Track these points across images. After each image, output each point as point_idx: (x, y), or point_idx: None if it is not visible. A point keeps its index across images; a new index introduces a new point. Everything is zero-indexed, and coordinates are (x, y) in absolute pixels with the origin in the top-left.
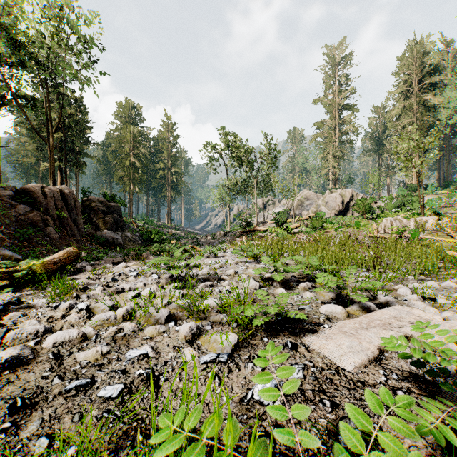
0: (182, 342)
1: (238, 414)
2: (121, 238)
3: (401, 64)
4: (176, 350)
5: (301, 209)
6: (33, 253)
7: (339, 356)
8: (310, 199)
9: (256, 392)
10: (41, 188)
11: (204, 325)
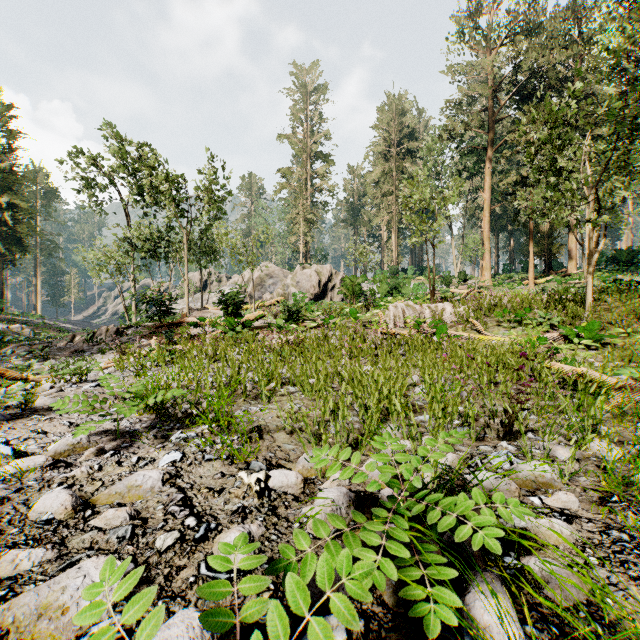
0: None
1: None
2: None
3: (381, 117)
4: None
5: (262, 291)
6: None
7: None
8: (275, 277)
9: None
10: None
11: None
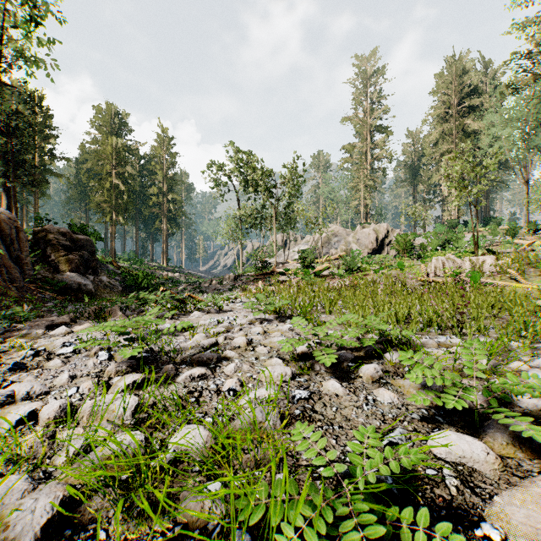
0: None
1: None
2: (93, 283)
3: (439, 82)
4: None
5: (328, 247)
6: None
7: None
8: (339, 236)
9: None
10: None
11: None
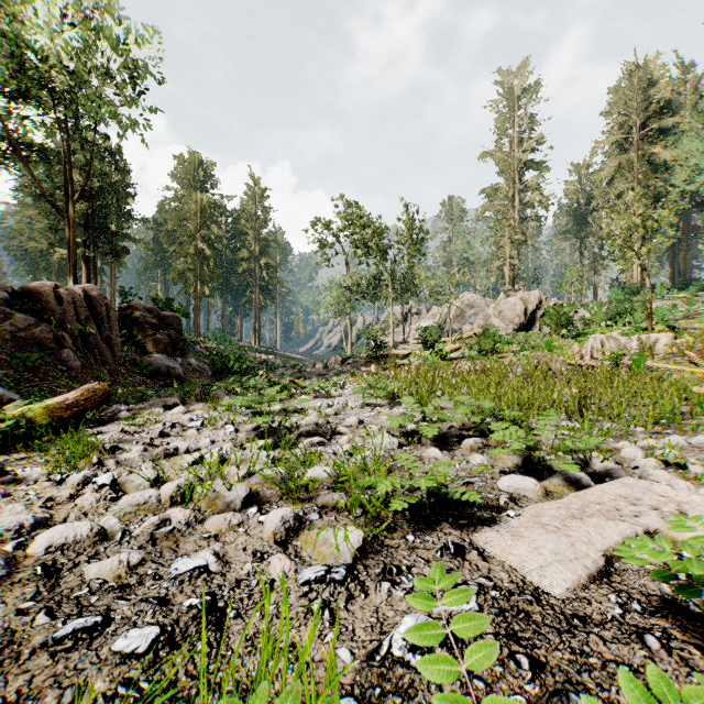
0: (269, 543)
1: (364, 685)
2: (181, 366)
3: (615, 99)
4: (258, 558)
5: (461, 322)
6: (40, 391)
7: (537, 569)
8: (476, 307)
9: (397, 641)
10: (53, 288)
11: (307, 513)
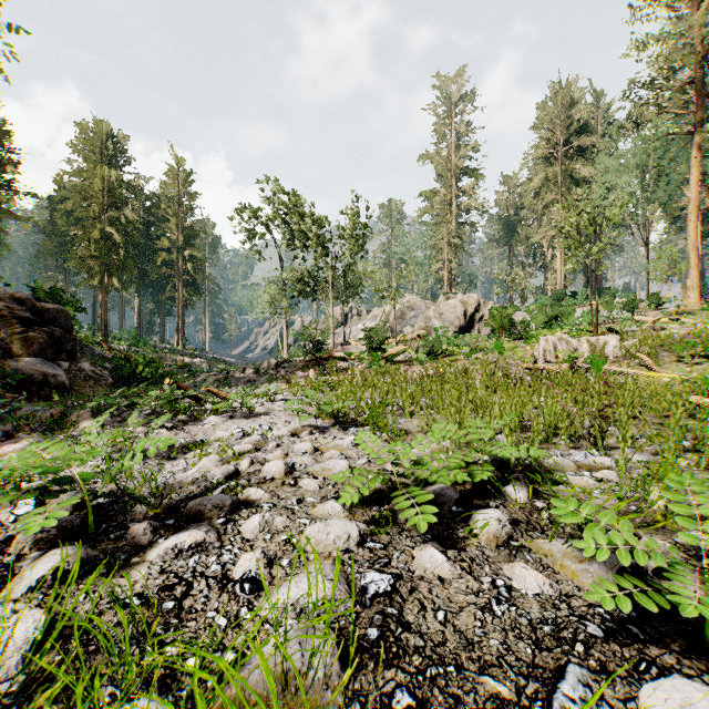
0: None
1: None
2: (68, 373)
3: (542, 115)
4: None
5: (402, 324)
6: None
7: None
8: (416, 309)
9: None
10: None
11: None
